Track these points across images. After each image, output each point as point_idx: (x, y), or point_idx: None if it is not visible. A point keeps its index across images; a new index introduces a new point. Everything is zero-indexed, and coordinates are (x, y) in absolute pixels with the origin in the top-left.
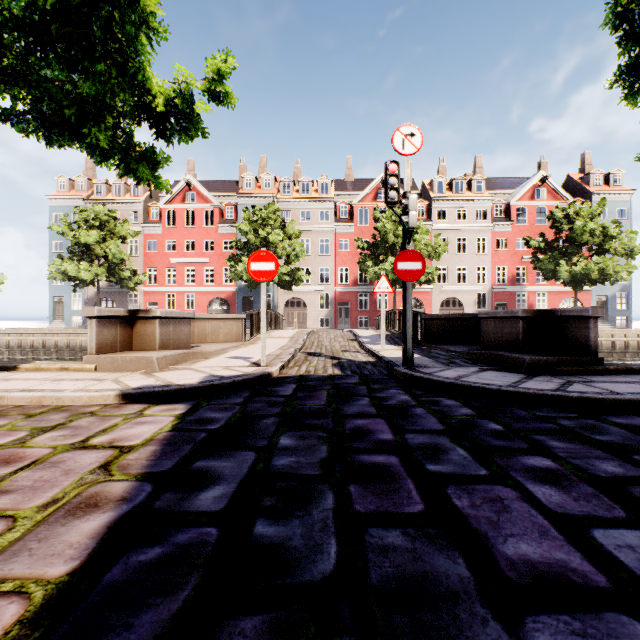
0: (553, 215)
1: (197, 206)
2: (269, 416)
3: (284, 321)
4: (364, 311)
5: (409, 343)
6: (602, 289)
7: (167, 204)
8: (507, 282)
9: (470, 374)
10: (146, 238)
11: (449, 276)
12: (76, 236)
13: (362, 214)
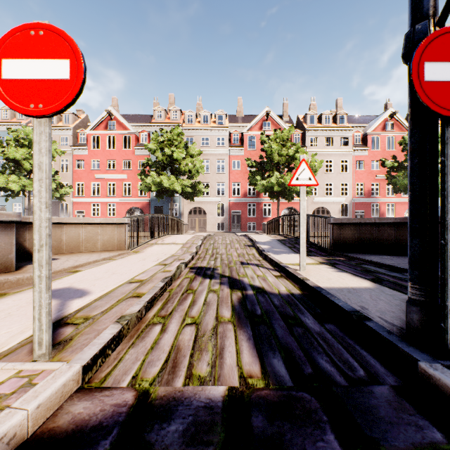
0: (404, 140)
1: (117, 132)
2: None
3: (186, 226)
4: (252, 218)
5: None
6: None
7: (92, 130)
8: (364, 195)
9: None
10: (75, 158)
11: (319, 190)
12: (5, 152)
13: (250, 141)
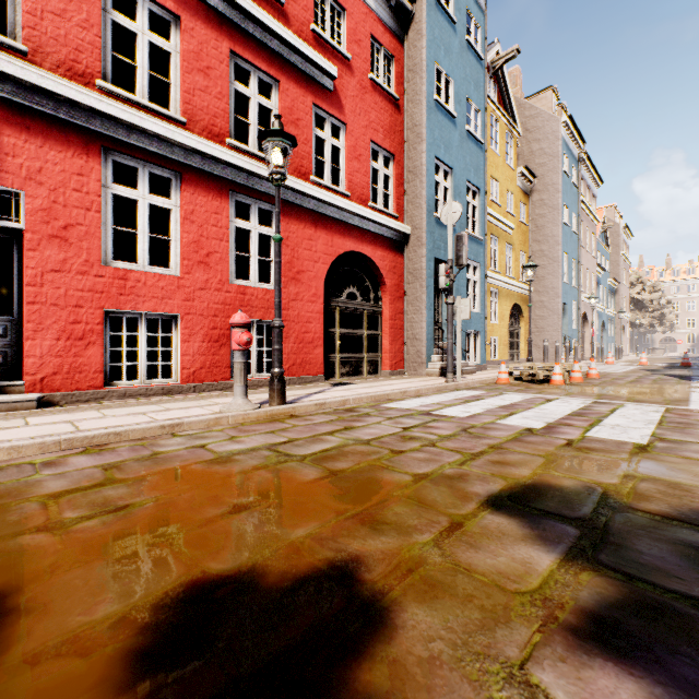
0: None
1: None
2: None
3: None
4: None
5: None
6: None
7: None
8: None
9: None
10: None
11: None
12: None
13: None
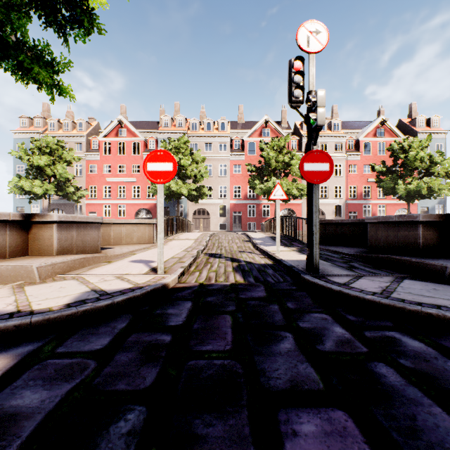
0: (392, 147)
1: (127, 139)
2: (131, 402)
3: (192, 226)
4: (252, 218)
5: (316, 249)
6: (425, 202)
7: (104, 137)
8: (357, 197)
9: (393, 286)
10: (88, 163)
11: None
12: (30, 160)
13: (251, 146)
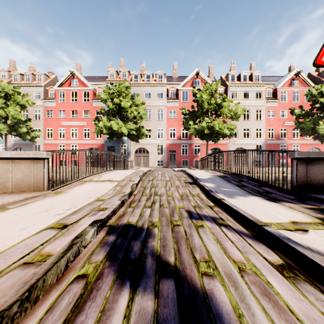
0: (310, 92)
1: (78, 89)
2: None
3: (132, 162)
4: (185, 156)
5: None
6: None
7: (59, 87)
8: (275, 138)
9: None
10: (45, 109)
11: (238, 134)
12: None
13: (184, 95)
